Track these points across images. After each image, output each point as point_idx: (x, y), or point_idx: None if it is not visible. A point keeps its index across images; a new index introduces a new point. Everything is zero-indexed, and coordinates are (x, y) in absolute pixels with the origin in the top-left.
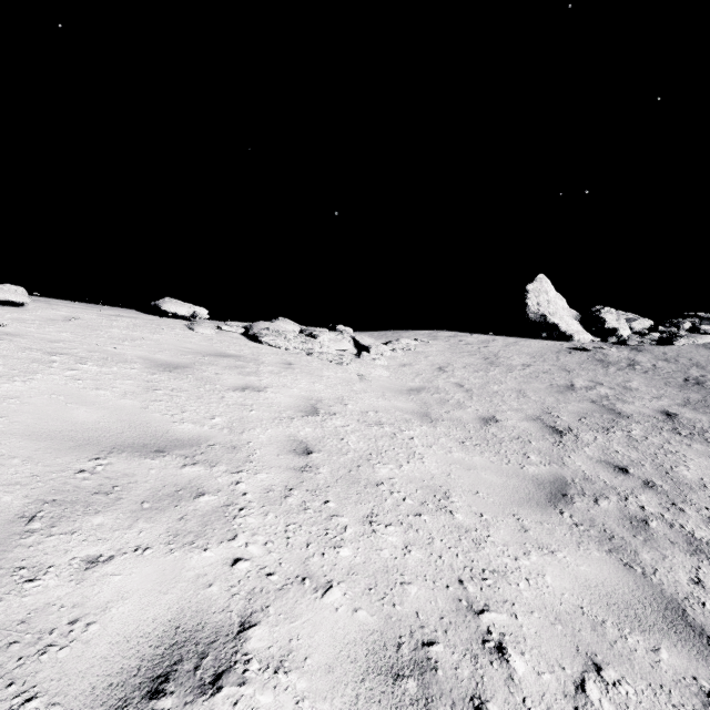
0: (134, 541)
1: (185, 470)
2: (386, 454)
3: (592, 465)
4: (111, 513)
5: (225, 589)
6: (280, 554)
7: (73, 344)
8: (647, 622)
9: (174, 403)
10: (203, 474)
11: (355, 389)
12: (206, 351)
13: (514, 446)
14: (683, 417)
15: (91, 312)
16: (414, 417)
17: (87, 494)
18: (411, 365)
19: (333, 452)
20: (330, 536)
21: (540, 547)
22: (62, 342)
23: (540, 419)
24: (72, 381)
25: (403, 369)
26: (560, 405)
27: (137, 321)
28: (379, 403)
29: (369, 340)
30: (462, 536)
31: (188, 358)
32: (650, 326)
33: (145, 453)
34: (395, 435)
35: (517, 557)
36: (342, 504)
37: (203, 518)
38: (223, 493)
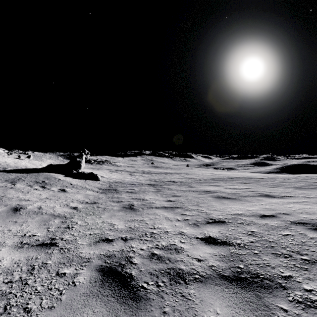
0: None
1: None
2: None
3: None
4: None
5: None
6: None
7: None
8: None
9: None
10: None
11: None
12: None
13: None
14: None
15: None
16: None
17: None
18: None
19: None
20: None
21: None
22: None
23: None
24: None
25: None
26: None
27: None
28: None
29: None
30: None
31: None
32: (8, 152)
33: None
34: None
35: None
36: None
37: None
38: None
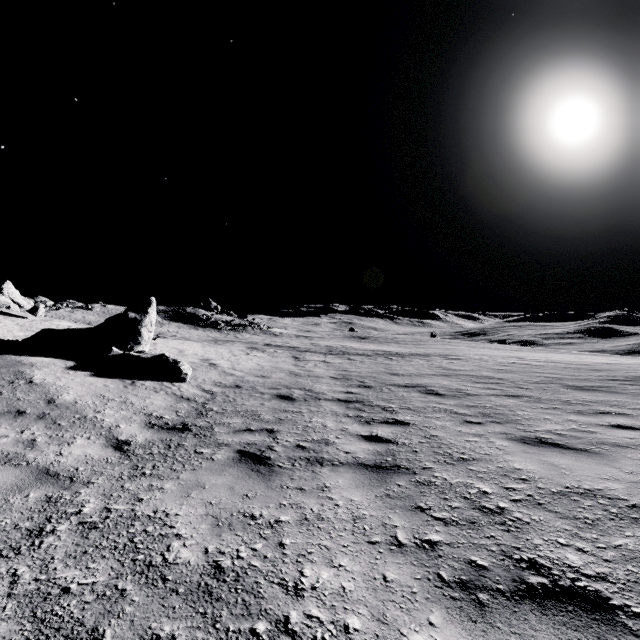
0: None
1: None
2: None
3: None
4: None
5: None
6: None
7: None
8: None
9: None
10: None
11: None
12: None
13: None
14: None
15: None
16: None
17: None
18: None
19: None
20: None
21: None
22: None
23: None
24: None
25: None
26: None
27: None
28: None
29: None
30: None
31: None
32: (54, 304)
33: None
34: None
35: None
36: None
37: None
38: None
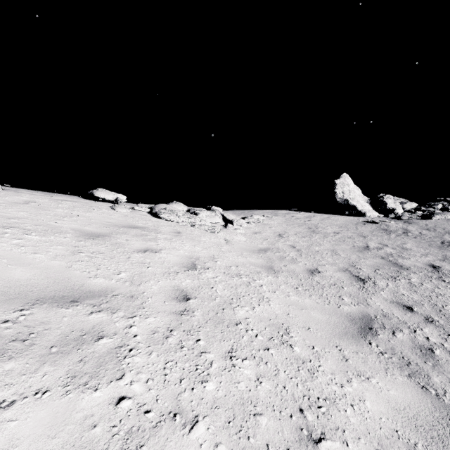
0: (36, 385)
1: (91, 317)
2: (243, 298)
3: (388, 305)
4: (22, 358)
5: (107, 430)
6: (157, 390)
7: (25, 220)
8: (448, 443)
9: (92, 262)
10: (105, 319)
11: (222, 250)
12: (122, 224)
13: (332, 290)
14: (444, 269)
15: (45, 197)
16: (262, 270)
17: (5, 342)
18: (260, 233)
19: (205, 298)
20: (199, 371)
21: (359, 374)
22: (18, 218)
23: (348, 271)
24: (16, 247)
25: (255, 236)
26: (361, 260)
27: (76, 203)
28: (239, 259)
29: (233, 216)
30: (300, 367)
31: (108, 229)
32: (416, 207)
33: (62, 303)
34: (250, 283)
35: (342, 384)
36: (209, 341)
37: (99, 359)
38: (118, 335)
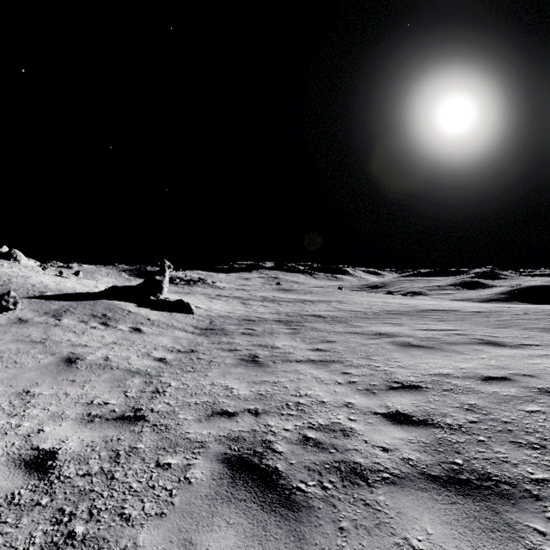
0: None
1: None
2: None
3: None
4: None
5: None
6: None
7: None
8: None
9: None
10: None
11: None
12: None
13: None
14: None
15: None
16: None
17: None
18: None
19: None
20: None
21: None
22: None
23: None
24: None
25: None
26: None
27: None
28: None
29: None
30: None
31: None
32: (40, 264)
33: None
34: None
35: None
36: None
37: None
38: None
